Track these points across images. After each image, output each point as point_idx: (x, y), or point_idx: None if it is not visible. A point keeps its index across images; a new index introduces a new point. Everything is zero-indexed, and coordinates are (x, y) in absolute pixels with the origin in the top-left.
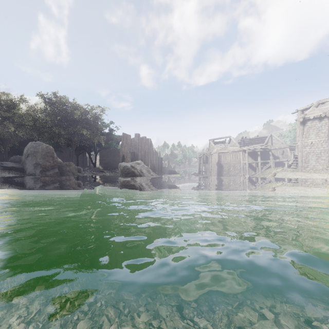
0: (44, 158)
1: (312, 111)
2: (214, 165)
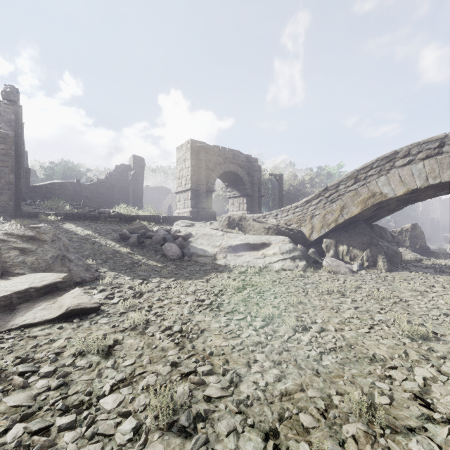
0: None
1: None
2: None
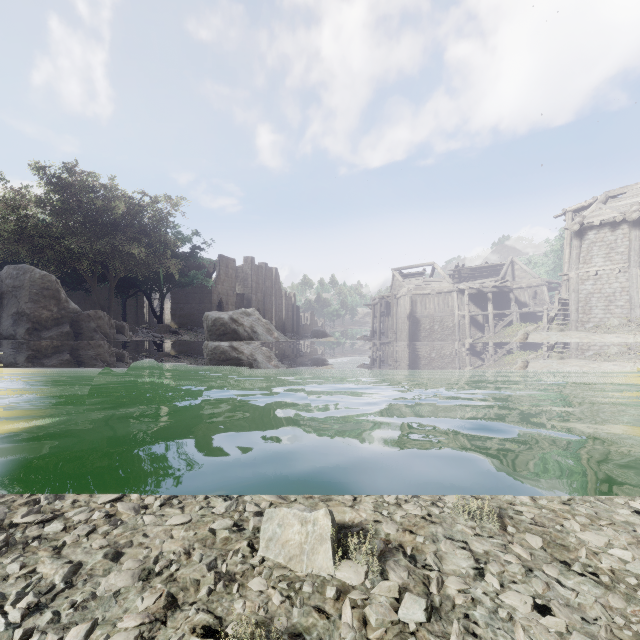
0: (36, 301)
1: (597, 211)
2: (402, 319)
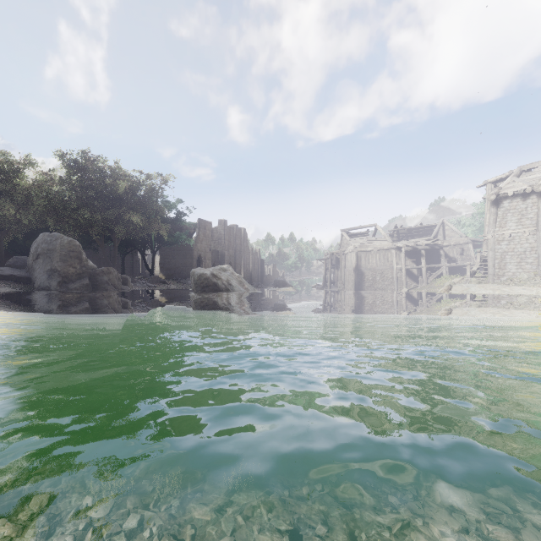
0: (65, 261)
1: (511, 184)
2: (349, 272)
